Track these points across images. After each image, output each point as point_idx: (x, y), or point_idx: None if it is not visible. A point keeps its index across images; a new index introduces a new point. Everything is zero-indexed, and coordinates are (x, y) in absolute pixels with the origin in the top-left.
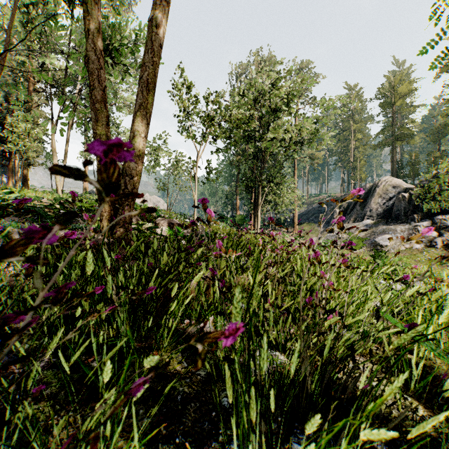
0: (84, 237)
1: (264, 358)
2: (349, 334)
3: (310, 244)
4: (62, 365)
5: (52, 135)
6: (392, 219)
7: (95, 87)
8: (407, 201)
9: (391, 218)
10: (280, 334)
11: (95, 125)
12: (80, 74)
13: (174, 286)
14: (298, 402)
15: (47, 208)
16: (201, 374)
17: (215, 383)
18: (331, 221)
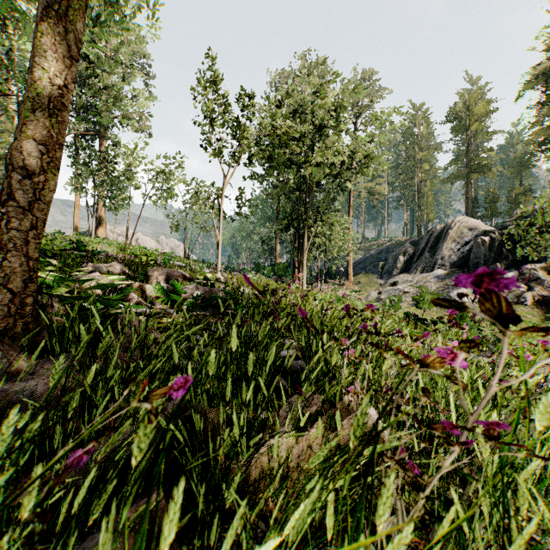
0: None
1: None
2: None
3: None
4: None
5: None
6: (469, 268)
7: None
8: (488, 247)
9: (468, 268)
10: None
11: None
12: None
13: None
14: None
15: None
16: None
17: None
18: (394, 271)
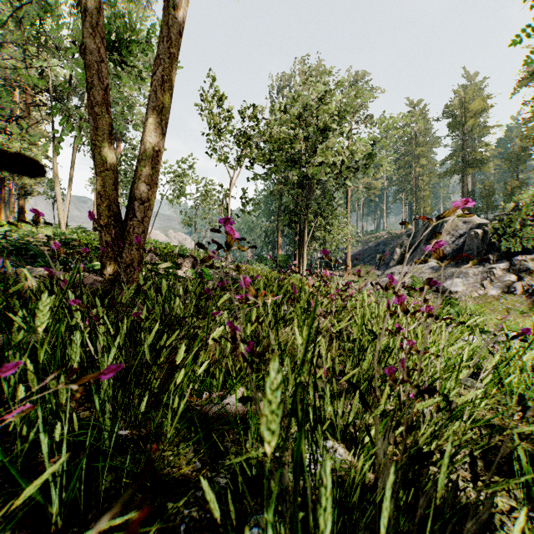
0: (51, 275)
1: (326, 506)
2: (455, 426)
3: (387, 284)
4: (6, 470)
5: (54, 157)
6: (463, 260)
7: (94, 85)
8: (481, 239)
9: (462, 259)
10: (338, 415)
11: (94, 135)
12: (80, 76)
13: (179, 348)
14: (371, 531)
15: (45, 246)
16: (221, 483)
17: (241, 498)
18: (390, 262)
